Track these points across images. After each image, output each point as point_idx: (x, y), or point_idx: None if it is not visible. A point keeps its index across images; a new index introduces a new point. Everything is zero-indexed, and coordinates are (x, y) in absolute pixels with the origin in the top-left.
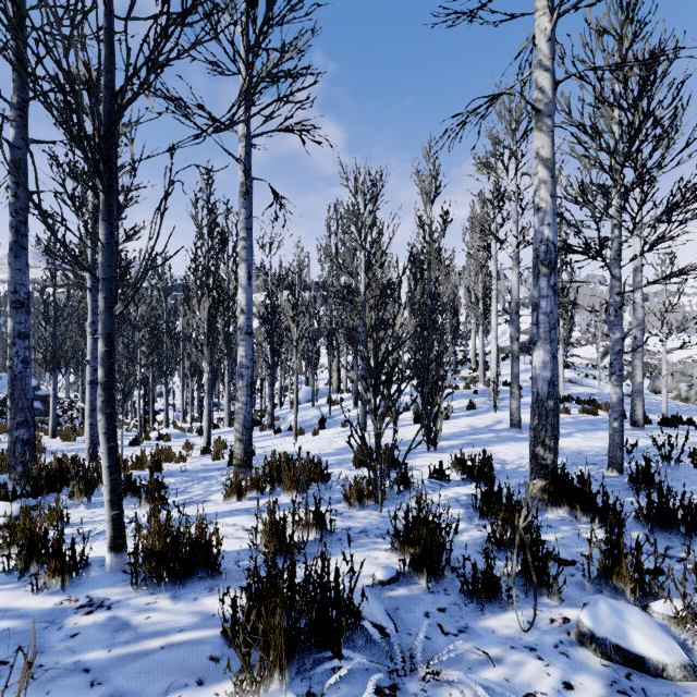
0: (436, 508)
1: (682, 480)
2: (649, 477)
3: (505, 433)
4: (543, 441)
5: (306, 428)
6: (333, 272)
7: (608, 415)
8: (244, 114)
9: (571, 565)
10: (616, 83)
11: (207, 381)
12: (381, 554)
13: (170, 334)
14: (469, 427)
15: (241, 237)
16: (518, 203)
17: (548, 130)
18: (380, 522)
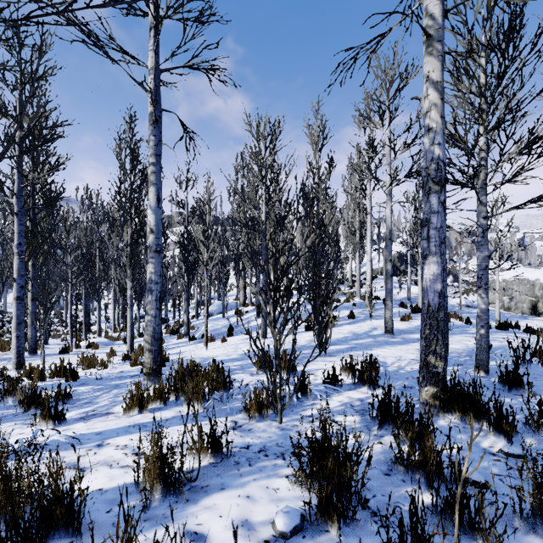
0: (333, 415)
1: (538, 379)
2: (518, 378)
3: (381, 338)
4: (435, 350)
5: (217, 336)
6: (240, 209)
7: (458, 322)
8: (153, 49)
9: (485, 488)
10: (483, 34)
11: (130, 297)
12: (282, 484)
13: (102, 258)
14: (351, 333)
15: (150, 163)
16: (392, 147)
17: (438, 54)
18: (280, 436)
